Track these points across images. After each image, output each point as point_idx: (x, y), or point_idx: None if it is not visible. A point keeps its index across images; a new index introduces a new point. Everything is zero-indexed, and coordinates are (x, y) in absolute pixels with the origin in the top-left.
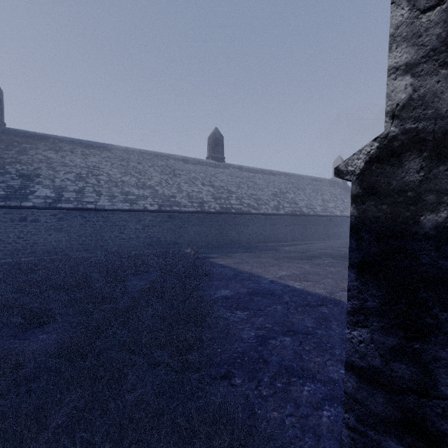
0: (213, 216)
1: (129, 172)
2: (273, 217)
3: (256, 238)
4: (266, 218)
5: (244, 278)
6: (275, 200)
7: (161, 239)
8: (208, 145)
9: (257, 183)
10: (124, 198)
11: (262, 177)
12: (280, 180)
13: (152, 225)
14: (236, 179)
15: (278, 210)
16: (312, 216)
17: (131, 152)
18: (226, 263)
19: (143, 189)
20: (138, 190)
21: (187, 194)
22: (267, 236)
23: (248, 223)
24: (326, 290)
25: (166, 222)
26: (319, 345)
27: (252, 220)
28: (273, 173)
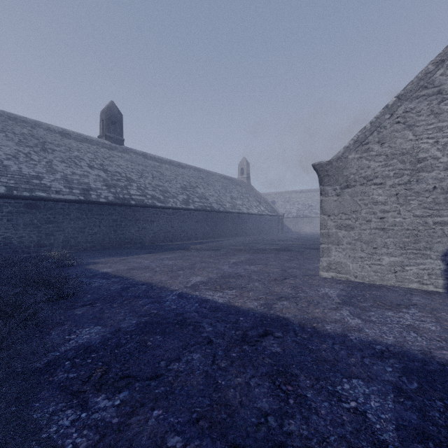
0: (104, 208)
1: None
2: (182, 212)
3: (162, 236)
4: (174, 212)
5: (137, 295)
6: (184, 194)
7: (12, 240)
8: (101, 122)
9: (164, 174)
10: None
11: (169, 168)
12: (189, 174)
13: None
14: (139, 166)
15: (187, 204)
16: (222, 213)
17: None
18: (114, 270)
19: None
20: None
21: (64, 176)
22: (176, 233)
23: (152, 218)
24: (260, 302)
25: (23, 213)
26: None
27: (157, 214)
28: (182, 166)
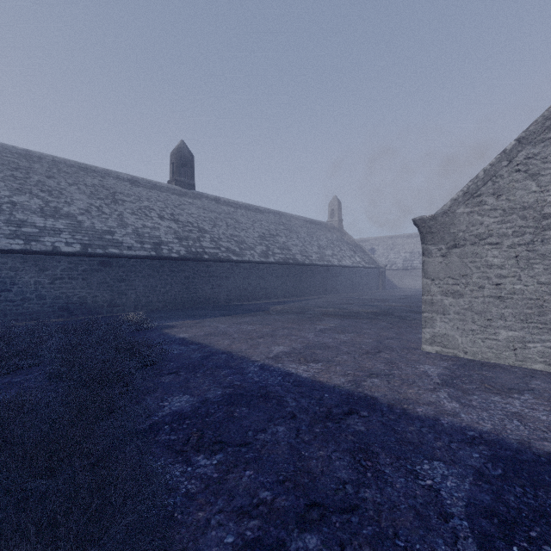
0: (176, 264)
1: (27, 189)
2: (260, 266)
3: (238, 294)
4: (251, 267)
5: (219, 365)
6: (263, 244)
7: (86, 300)
8: (171, 165)
9: (240, 221)
10: (12, 231)
11: (246, 214)
12: (269, 220)
13: (69, 277)
14: (212, 214)
15: (267, 257)
16: (308, 266)
17: (35, 158)
18: (191, 336)
19: (53, 218)
20: (43, 219)
21: (135, 230)
22: (253, 291)
23: (227, 274)
24: (347, 378)
25: (97, 272)
26: (383, 550)
27: (233, 269)
28: (260, 211)
